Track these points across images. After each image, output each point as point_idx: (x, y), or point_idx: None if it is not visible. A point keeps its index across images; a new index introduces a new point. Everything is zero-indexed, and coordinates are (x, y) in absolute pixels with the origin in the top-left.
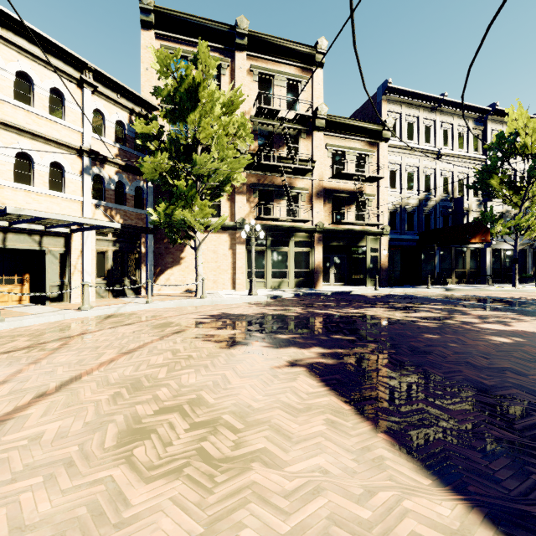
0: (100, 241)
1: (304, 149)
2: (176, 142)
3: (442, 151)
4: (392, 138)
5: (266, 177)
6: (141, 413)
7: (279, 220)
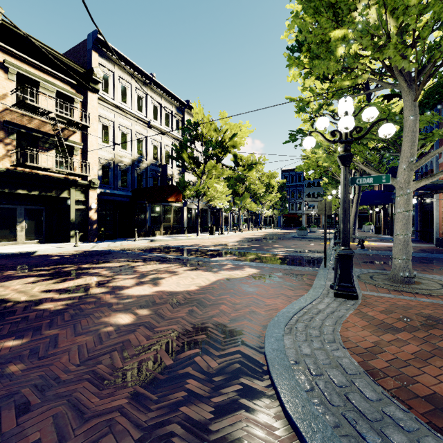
0: None
1: None
2: None
3: (152, 122)
4: (105, 93)
5: None
6: None
7: None
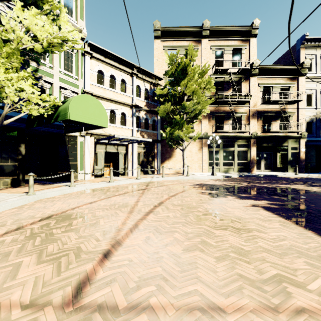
0: (138, 147)
1: (243, 88)
2: (174, 96)
3: None
4: (309, 72)
5: (220, 107)
6: (197, 214)
7: (228, 132)
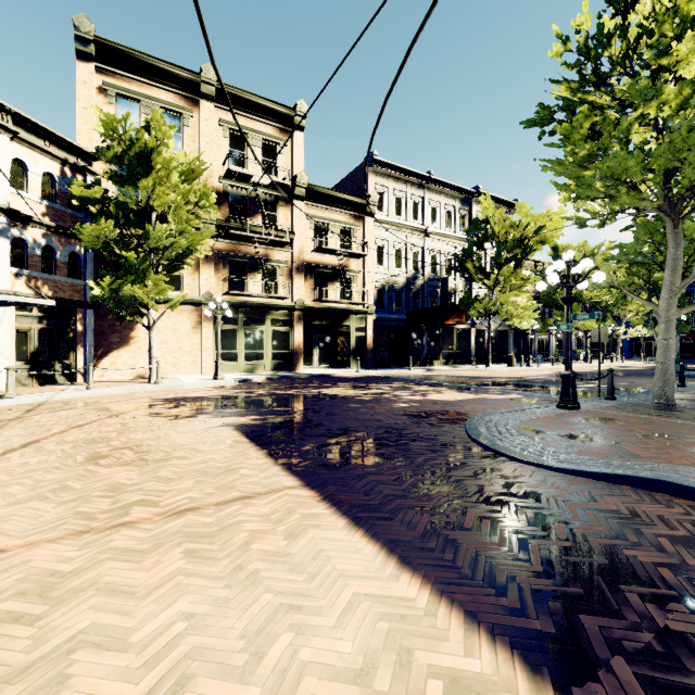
0: (22, 317)
1: (283, 218)
2: (124, 208)
3: (429, 229)
4: (379, 212)
5: (239, 246)
6: (99, 451)
7: (253, 296)
